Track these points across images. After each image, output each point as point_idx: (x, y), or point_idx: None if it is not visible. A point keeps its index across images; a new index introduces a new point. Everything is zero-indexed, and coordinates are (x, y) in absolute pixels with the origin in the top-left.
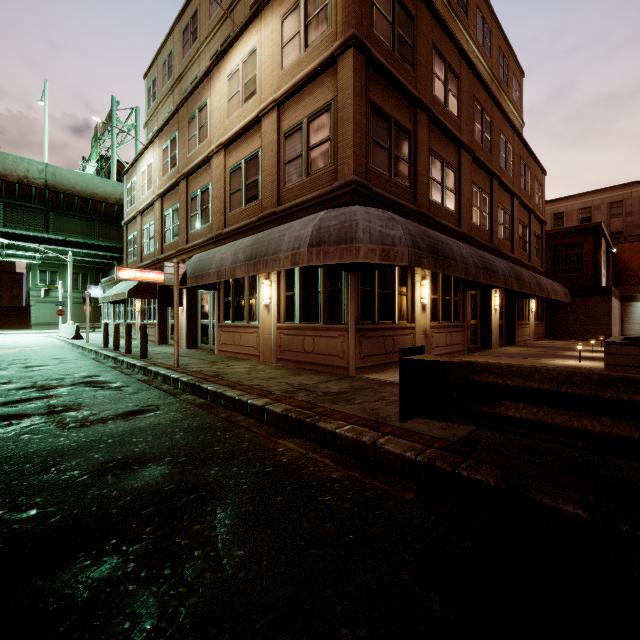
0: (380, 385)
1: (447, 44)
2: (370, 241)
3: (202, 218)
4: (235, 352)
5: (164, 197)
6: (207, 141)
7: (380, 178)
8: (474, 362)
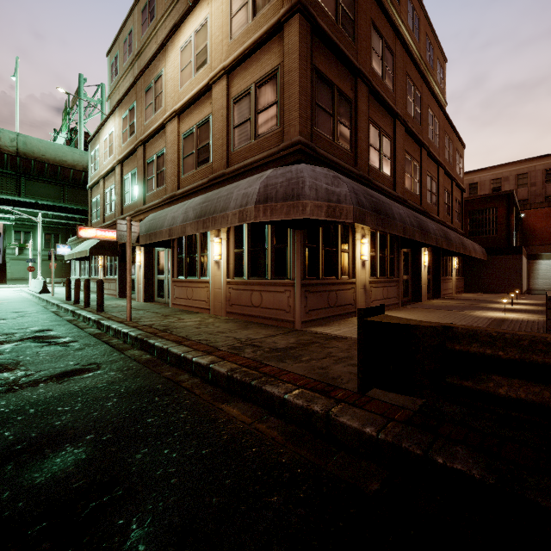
0: (326, 339)
1: (384, 22)
2: (316, 198)
3: (158, 181)
4: (188, 305)
5: (124, 162)
6: (162, 109)
7: (324, 141)
8: (452, 326)
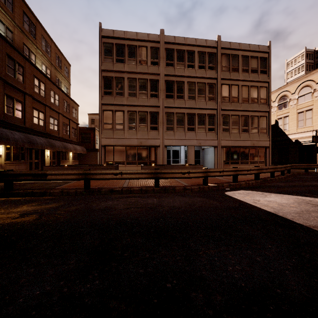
0: None
1: (16, 54)
2: None
3: None
4: None
5: None
6: None
7: None
8: None
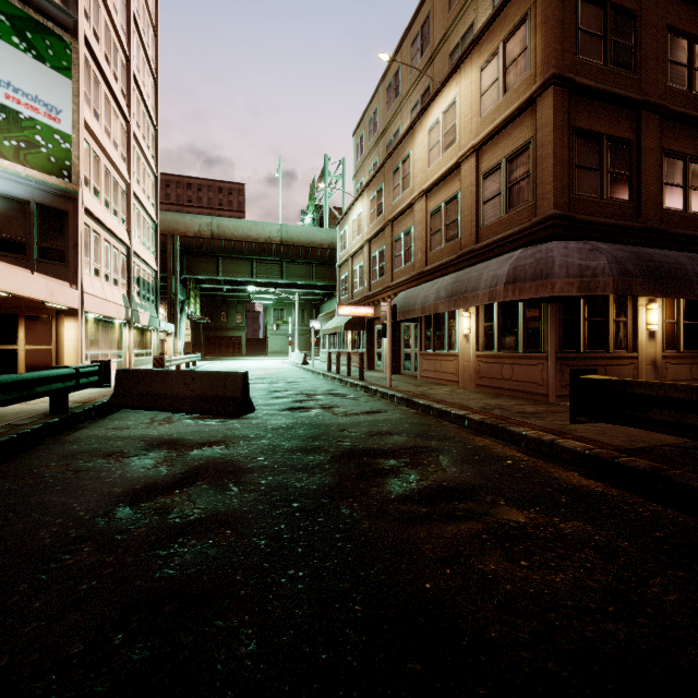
0: None
1: (693, 15)
2: (567, 275)
3: (405, 258)
4: (435, 378)
5: (371, 241)
6: (410, 189)
7: (587, 203)
8: (628, 380)
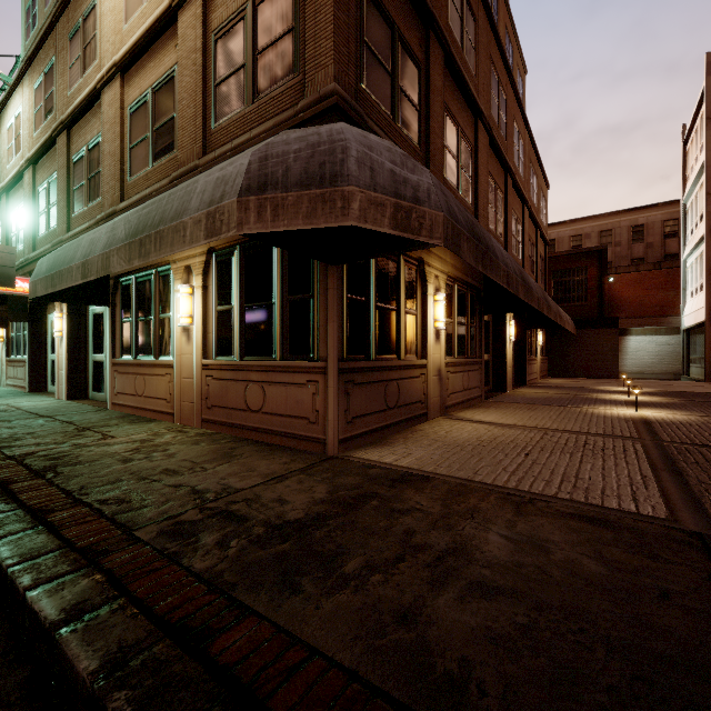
0: (390, 484)
1: None
2: (372, 185)
3: (90, 191)
4: (137, 407)
5: (37, 164)
6: (96, 65)
7: (378, 115)
8: None
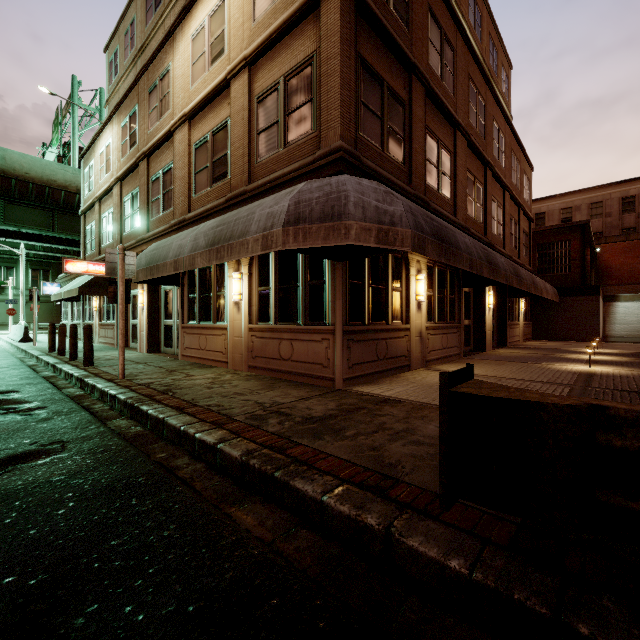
0: (376, 403)
1: (443, 10)
2: (364, 218)
3: (164, 203)
4: (200, 358)
5: (123, 181)
6: (169, 113)
7: (371, 150)
8: (606, 406)
